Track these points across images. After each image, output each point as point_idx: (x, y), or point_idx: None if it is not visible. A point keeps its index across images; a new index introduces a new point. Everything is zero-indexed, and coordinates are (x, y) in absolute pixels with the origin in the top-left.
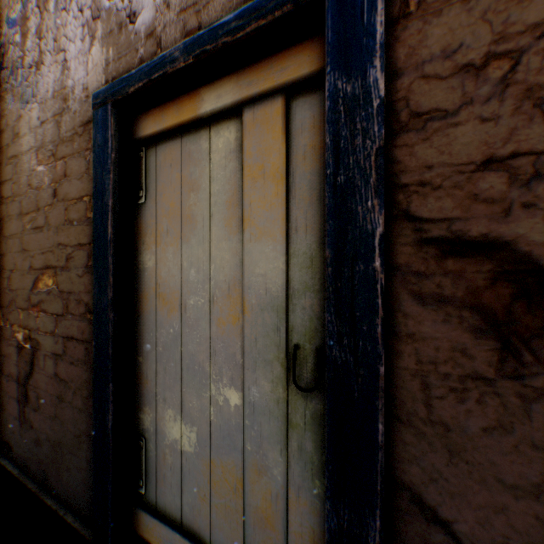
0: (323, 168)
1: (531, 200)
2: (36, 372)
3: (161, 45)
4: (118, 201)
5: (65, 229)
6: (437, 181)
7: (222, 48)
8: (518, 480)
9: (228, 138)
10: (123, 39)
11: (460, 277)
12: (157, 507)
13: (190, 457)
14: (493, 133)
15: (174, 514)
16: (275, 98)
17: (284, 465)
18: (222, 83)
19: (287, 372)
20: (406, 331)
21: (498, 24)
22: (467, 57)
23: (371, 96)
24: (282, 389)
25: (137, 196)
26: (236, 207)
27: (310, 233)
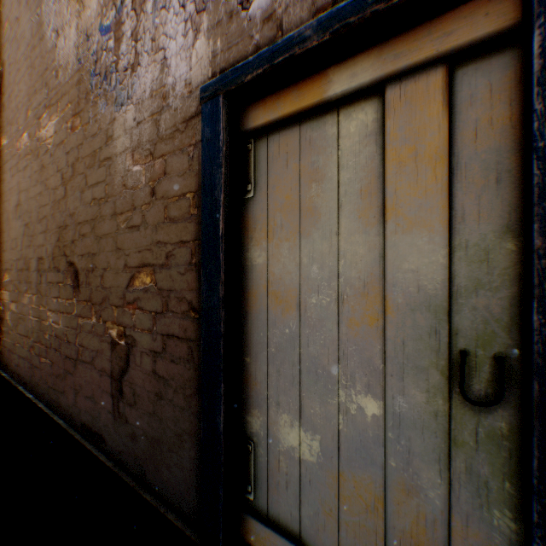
0: (504, 145)
1: None
2: (130, 368)
3: (282, 27)
4: (227, 196)
5: (164, 226)
6: None
7: (369, 18)
8: None
9: (362, 120)
10: (234, 28)
11: None
12: (269, 516)
13: (312, 467)
14: None
15: (291, 526)
16: (433, 69)
17: (444, 487)
18: (357, 61)
19: (449, 382)
20: None
21: None
22: None
23: None
24: (442, 401)
25: (244, 191)
26: (374, 196)
27: (484, 221)
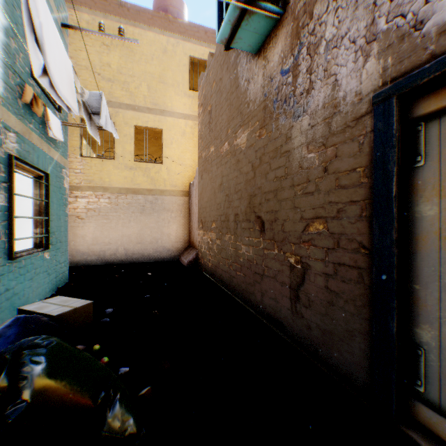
0: None
1: None
2: (305, 283)
3: None
4: (398, 167)
5: (335, 192)
6: None
7: None
8: None
9: None
10: (404, 46)
11: None
12: (440, 408)
13: None
14: None
15: None
16: None
17: None
18: None
19: None
20: None
21: None
22: None
23: None
24: None
25: (412, 161)
26: None
27: None
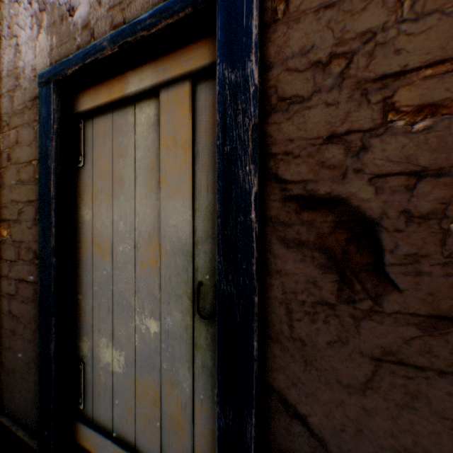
0: None
1: (360, 166)
2: None
3: (94, 35)
4: (60, 165)
5: (18, 188)
6: (297, 151)
7: (140, 40)
8: (352, 381)
9: (149, 114)
10: (64, 29)
11: (312, 226)
12: (94, 420)
13: (120, 377)
14: (335, 115)
15: (107, 425)
16: (184, 82)
17: (191, 379)
18: (143, 69)
19: (193, 304)
20: (275, 268)
21: (338, 31)
22: (317, 56)
23: (248, 83)
24: (189, 318)
25: (77, 161)
26: (155, 171)
27: (210, 192)
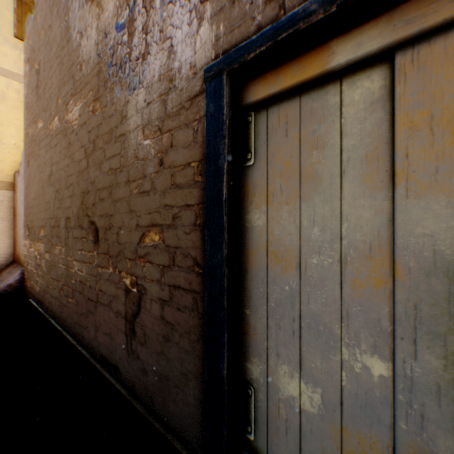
0: None
1: None
2: (141, 312)
3: (284, 6)
4: (230, 164)
5: (171, 192)
6: None
7: None
8: None
9: (368, 88)
10: (236, 12)
11: None
12: None
13: (312, 418)
14: None
15: None
16: (451, 30)
17: None
18: (363, 30)
19: None
20: None
21: None
22: None
23: None
24: None
25: (244, 159)
26: (381, 161)
27: None
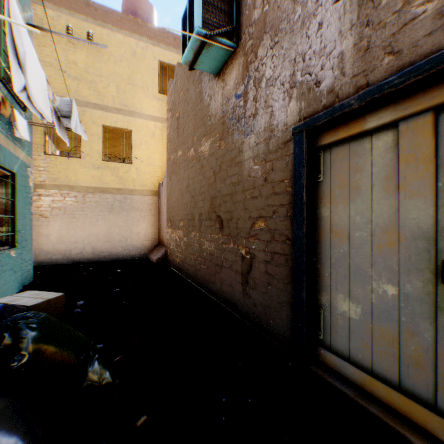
0: None
1: None
2: (252, 270)
3: (338, 96)
4: (308, 181)
5: (272, 197)
6: None
7: (385, 94)
8: None
9: (385, 140)
10: (311, 96)
11: None
12: (331, 348)
13: (356, 322)
14: None
15: (343, 353)
16: (425, 114)
17: (432, 332)
18: (381, 110)
19: (435, 277)
20: None
21: None
22: None
23: None
24: (430, 286)
25: (316, 177)
26: (392, 180)
27: None
